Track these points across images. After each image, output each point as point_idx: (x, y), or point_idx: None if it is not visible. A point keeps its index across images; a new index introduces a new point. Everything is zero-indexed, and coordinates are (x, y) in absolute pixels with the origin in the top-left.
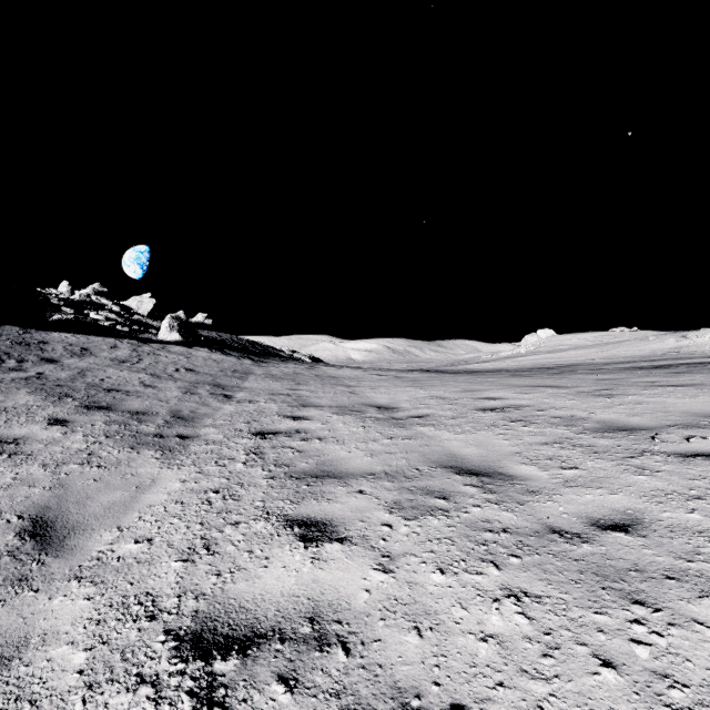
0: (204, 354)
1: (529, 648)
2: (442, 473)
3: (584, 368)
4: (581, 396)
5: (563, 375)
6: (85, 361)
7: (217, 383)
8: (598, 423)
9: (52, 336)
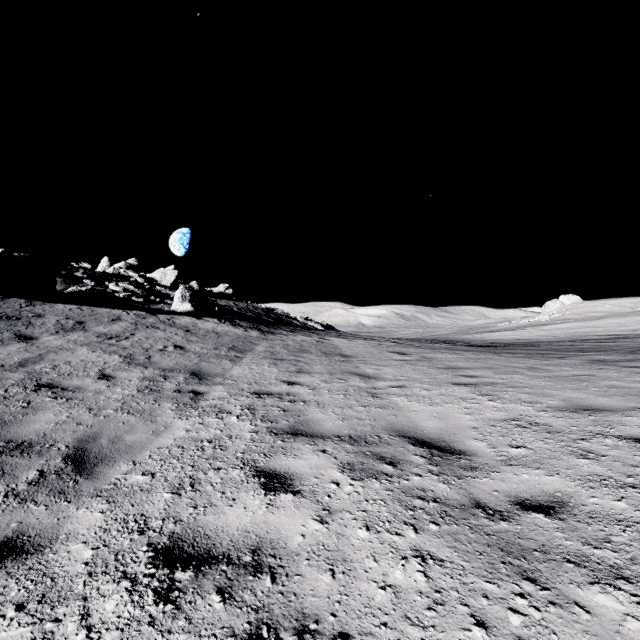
0: (210, 325)
1: None
2: None
3: None
4: None
5: None
6: (67, 337)
7: (199, 369)
8: None
9: (55, 309)
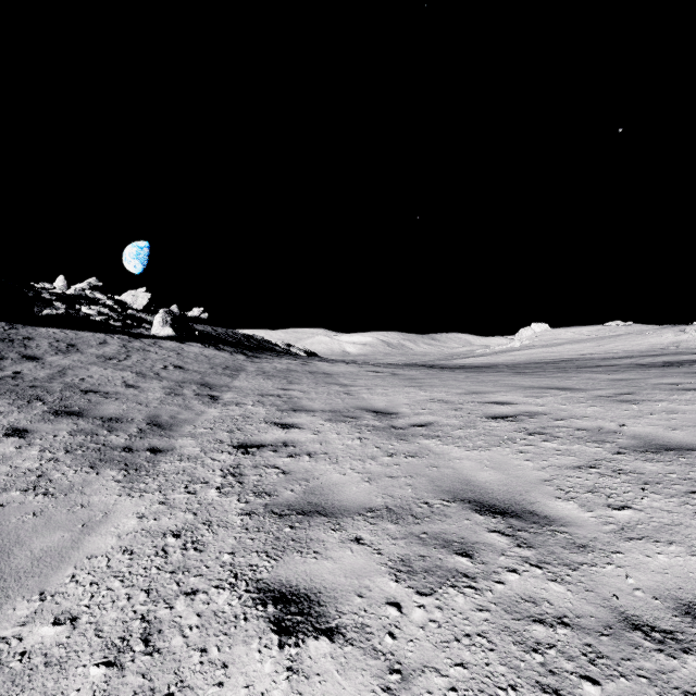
0: (196, 349)
1: None
2: (458, 510)
3: (583, 364)
4: (602, 402)
5: (569, 374)
6: (70, 358)
7: (206, 382)
8: (634, 438)
9: (39, 332)
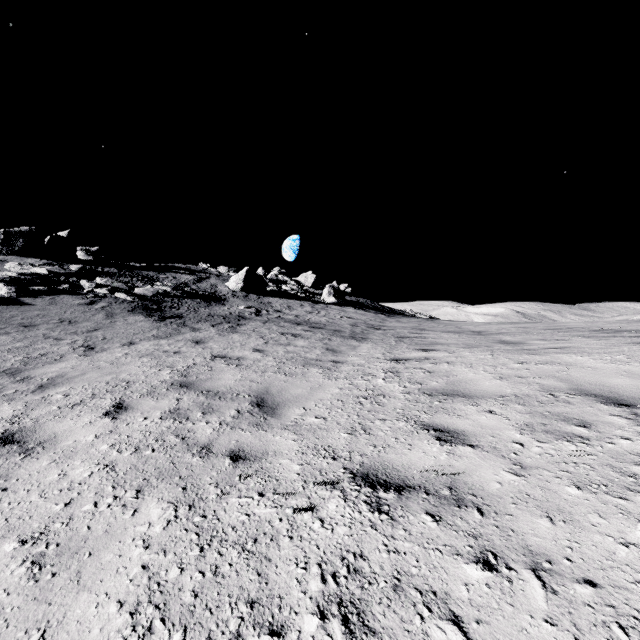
0: (352, 310)
1: (488, 358)
2: (491, 343)
3: None
4: (634, 322)
5: None
6: (293, 312)
7: (368, 323)
8: (616, 330)
9: (271, 299)
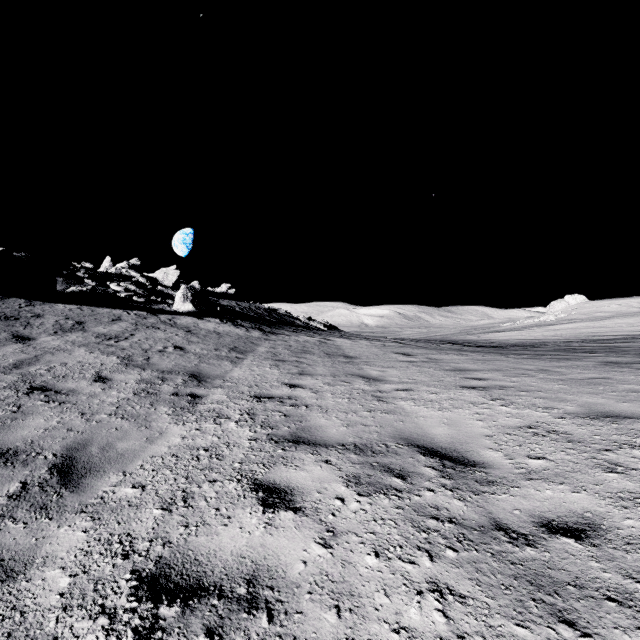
0: (212, 326)
1: None
2: None
3: None
4: None
5: None
6: (66, 338)
7: (198, 370)
8: None
9: (54, 309)
